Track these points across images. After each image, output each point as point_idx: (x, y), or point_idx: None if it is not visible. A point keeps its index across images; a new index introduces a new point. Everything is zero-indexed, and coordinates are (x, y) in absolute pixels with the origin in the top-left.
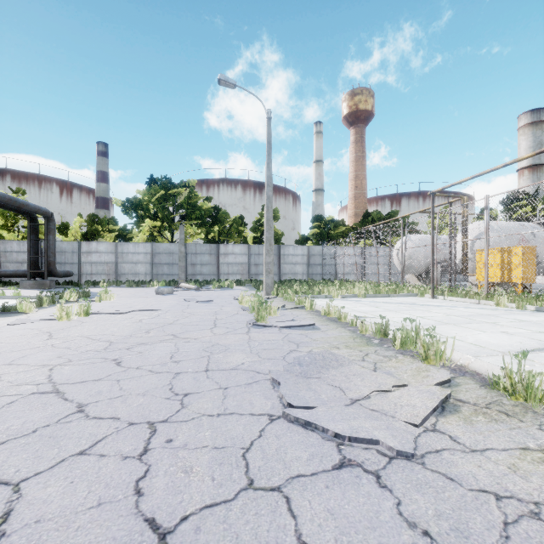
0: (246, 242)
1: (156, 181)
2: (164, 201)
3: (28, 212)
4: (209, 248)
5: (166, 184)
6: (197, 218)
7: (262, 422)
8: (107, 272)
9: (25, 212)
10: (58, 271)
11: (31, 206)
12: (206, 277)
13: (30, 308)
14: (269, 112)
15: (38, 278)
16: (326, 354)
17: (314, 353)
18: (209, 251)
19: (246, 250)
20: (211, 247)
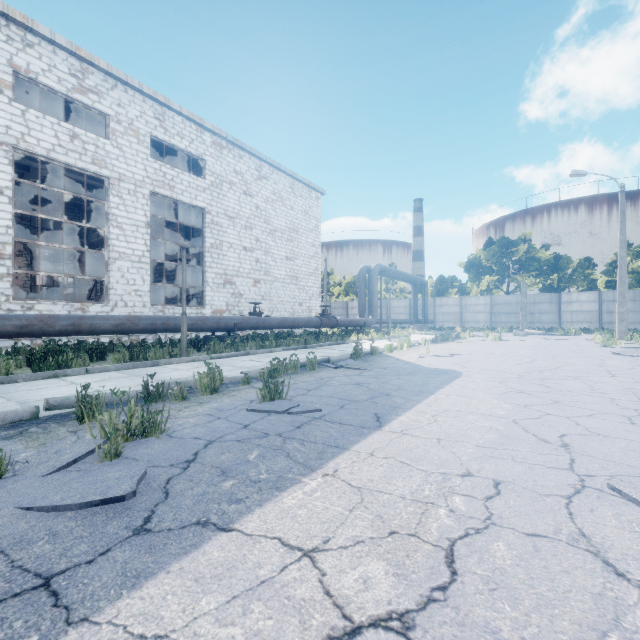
0: (594, 287)
1: (493, 241)
2: (501, 258)
3: (414, 282)
4: (549, 297)
5: (504, 245)
6: (535, 269)
7: (604, 354)
8: (454, 320)
9: (413, 282)
10: (428, 320)
11: (420, 279)
12: (545, 325)
13: (466, 337)
14: (622, 186)
15: (408, 324)
16: (638, 351)
17: (632, 350)
18: (549, 300)
19: (595, 297)
20: (551, 296)
